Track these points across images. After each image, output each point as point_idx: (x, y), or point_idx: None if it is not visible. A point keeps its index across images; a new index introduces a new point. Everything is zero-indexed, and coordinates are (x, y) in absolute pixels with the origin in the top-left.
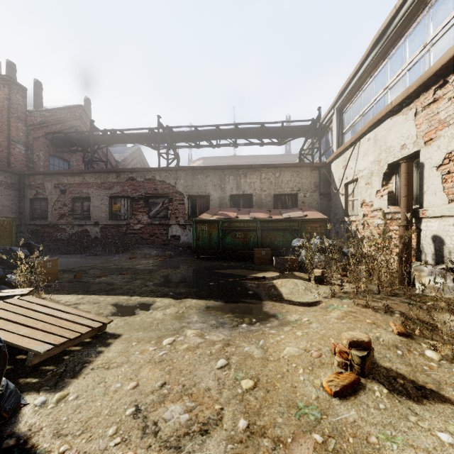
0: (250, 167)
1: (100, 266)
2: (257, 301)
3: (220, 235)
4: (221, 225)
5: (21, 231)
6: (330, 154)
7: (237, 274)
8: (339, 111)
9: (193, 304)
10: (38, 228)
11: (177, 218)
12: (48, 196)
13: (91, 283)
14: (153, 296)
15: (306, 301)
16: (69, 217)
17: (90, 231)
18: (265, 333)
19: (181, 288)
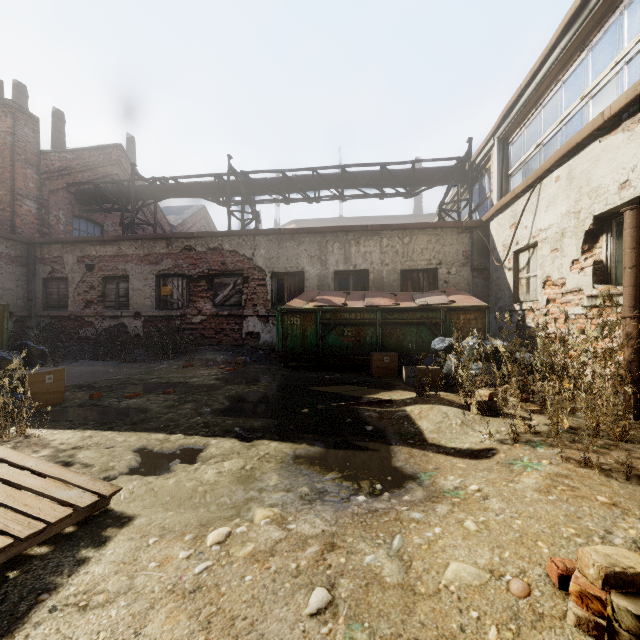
0: (365, 229)
1: (136, 379)
2: (382, 445)
3: (320, 331)
4: (321, 316)
5: (28, 326)
6: (487, 209)
7: (347, 395)
8: (502, 141)
9: (271, 451)
10: (55, 322)
11: (256, 307)
12: (69, 274)
13: (114, 408)
14: (206, 435)
15: (467, 448)
16: (99, 305)
17: (128, 326)
18: (402, 519)
19: (254, 419)
